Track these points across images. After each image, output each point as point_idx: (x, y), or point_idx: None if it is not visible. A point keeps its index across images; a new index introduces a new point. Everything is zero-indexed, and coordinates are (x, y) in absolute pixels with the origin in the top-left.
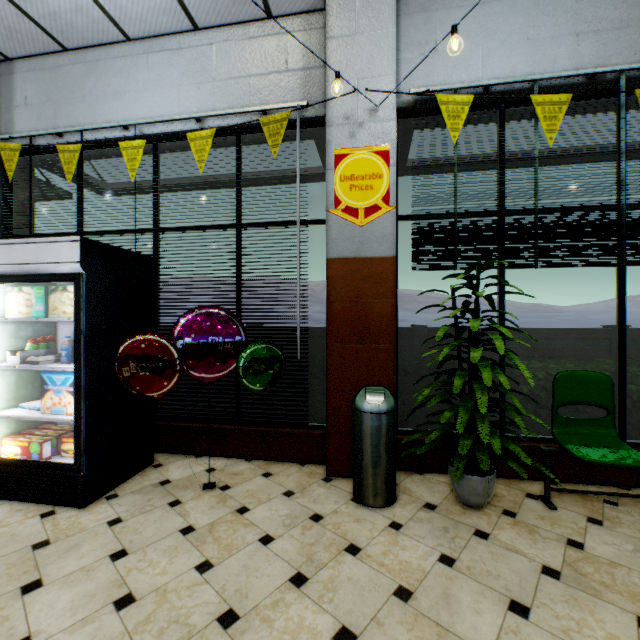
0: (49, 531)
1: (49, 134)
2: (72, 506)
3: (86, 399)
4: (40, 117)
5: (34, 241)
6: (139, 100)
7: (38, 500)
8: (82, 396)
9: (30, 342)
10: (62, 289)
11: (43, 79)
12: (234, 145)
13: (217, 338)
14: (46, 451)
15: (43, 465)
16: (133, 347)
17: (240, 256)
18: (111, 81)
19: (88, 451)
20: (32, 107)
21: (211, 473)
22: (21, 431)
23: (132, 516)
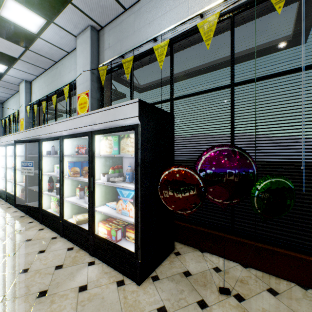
0: (122, 303)
1: (118, 57)
2: (133, 280)
3: (141, 210)
4: (114, 51)
5: (113, 107)
6: (162, 20)
7: (115, 267)
8: (139, 208)
9: (111, 169)
10: (127, 136)
11: (115, 31)
12: (223, 31)
13: (233, 171)
14: (118, 235)
15: (117, 247)
16: (170, 176)
17: (233, 108)
18: (147, 16)
19: (142, 245)
20: (111, 47)
21: (218, 273)
22: (107, 218)
23: (173, 309)
